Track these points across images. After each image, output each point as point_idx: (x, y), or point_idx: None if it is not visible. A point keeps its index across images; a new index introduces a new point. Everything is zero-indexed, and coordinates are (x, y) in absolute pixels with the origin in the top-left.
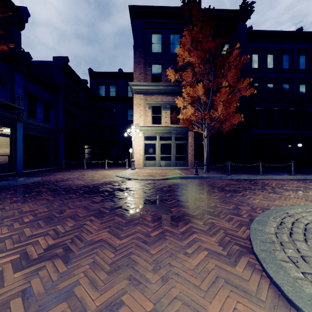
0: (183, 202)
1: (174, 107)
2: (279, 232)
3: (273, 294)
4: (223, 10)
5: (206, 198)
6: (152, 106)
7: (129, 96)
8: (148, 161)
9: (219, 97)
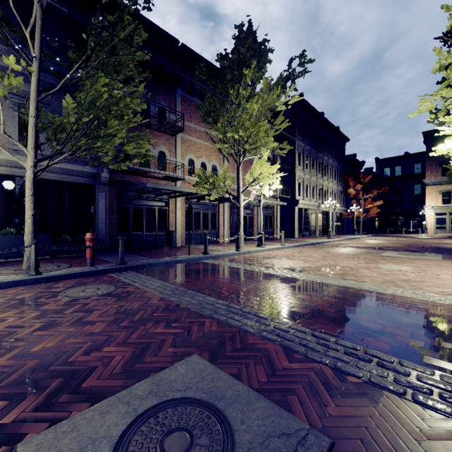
0: (451, 238)
1: None
2: None
3: None
4: None
5: None
6: (442, 192)
7: (416, 174)
8: (439, 229)
9: None
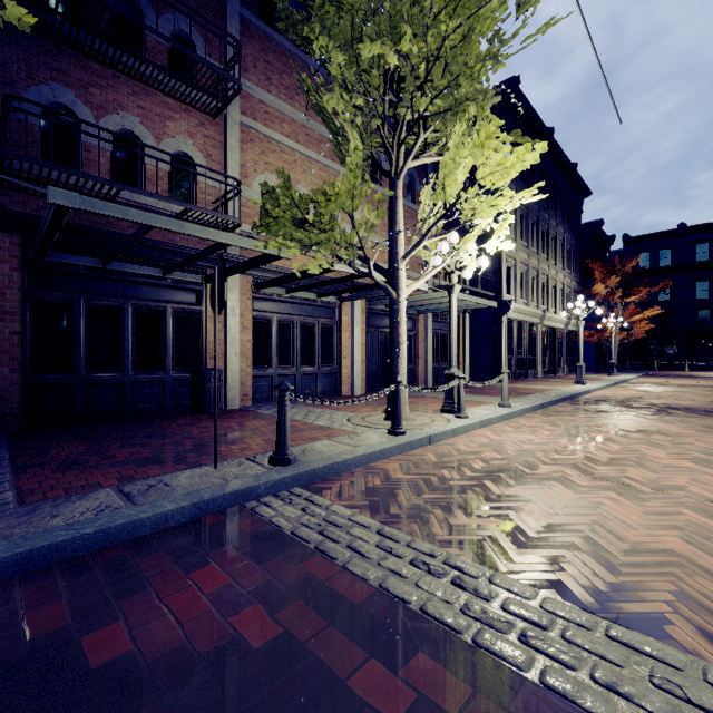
0: None
1: None
2: None
3: None
4: None
5: None
6: None
7: (701, 262)
8: None
9: None
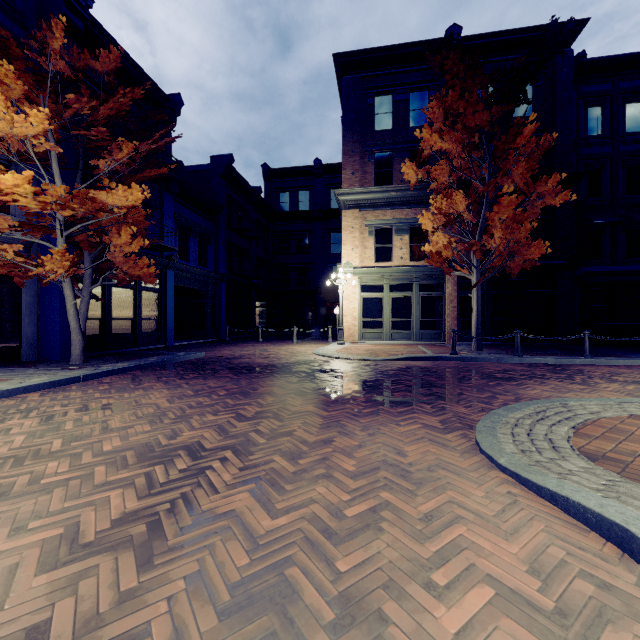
0: (413, 388)
1: (418, 229)
2: (525, 418)
3: (471, 448)
4: (519, 30)
5: (453, 385)
6: (376, 229)
7: (334, 209)
8: (369, 330)
9: (498, 213)
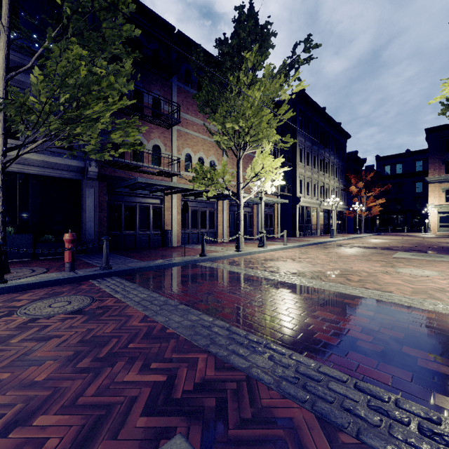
0: None
1: None
2: None
3: None
4: None
5: None
6: (446, 190)
7: (418, 171)
8: (442, 228)
9: None
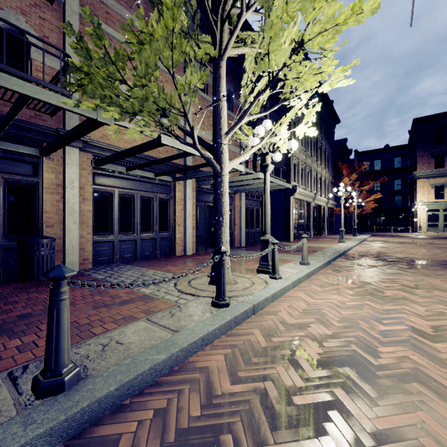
0: None
1: None
2: None
3: None
4: None
5: None
6: (435, 186)
7: (397, 168)
8: (431, 228)
9: None
